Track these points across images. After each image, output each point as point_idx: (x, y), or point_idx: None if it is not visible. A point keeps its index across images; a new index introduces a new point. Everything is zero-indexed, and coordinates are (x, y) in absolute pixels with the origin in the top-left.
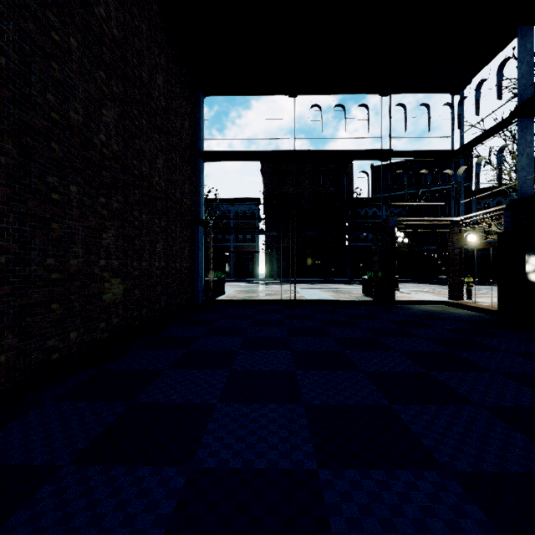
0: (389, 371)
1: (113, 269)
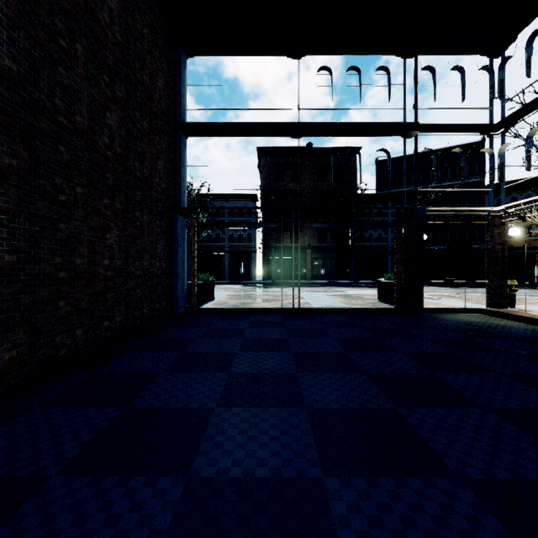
0: (515, 478)
1: (1, 268)
